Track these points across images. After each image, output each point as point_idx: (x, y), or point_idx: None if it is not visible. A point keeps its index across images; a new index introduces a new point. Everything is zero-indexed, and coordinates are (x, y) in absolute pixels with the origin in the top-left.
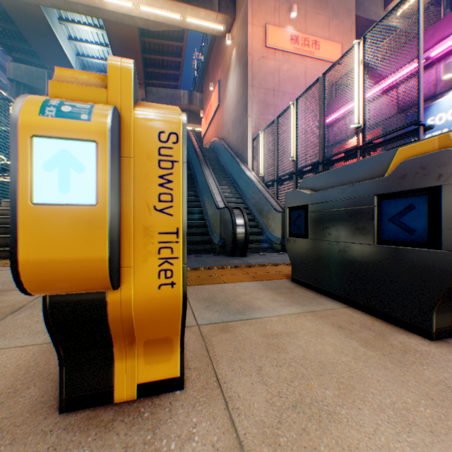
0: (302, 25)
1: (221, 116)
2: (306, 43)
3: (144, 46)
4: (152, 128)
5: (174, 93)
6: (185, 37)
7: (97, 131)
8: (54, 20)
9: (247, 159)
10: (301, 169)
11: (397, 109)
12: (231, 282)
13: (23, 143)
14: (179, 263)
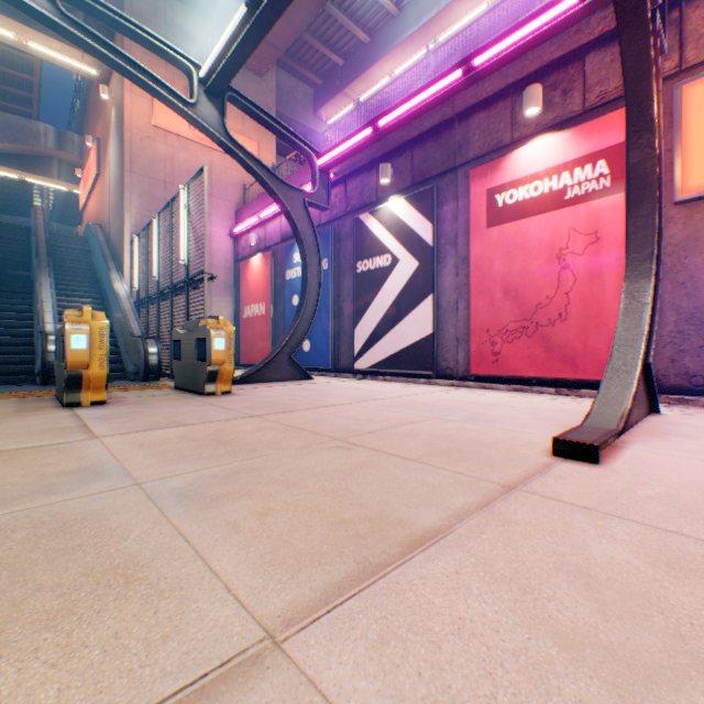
0: None
1: (103, 192)
2: None
3: None
4: None
5: (25, 124)
6: None
7: None
8: None
9: (125, 265)
10: (162, 291)
11: (282, 238)
12: None
13: None
14: None
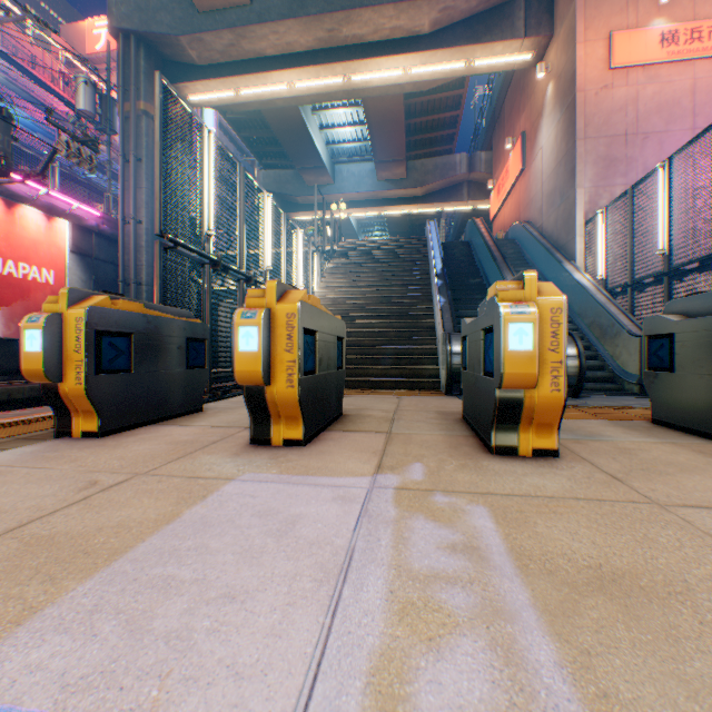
0: (685, 8)
1: (525, 188)
2: (695, 36)
3: (407, 110)
4: (546, 307)
5: (445, 161)
6: (466, 80)
7: (532, 318)
8: (307, 115)
9: (574, 253)
10: (678, 267)
11: None
12: (568, 418)
13: (504, 326)
14: (561, 379)
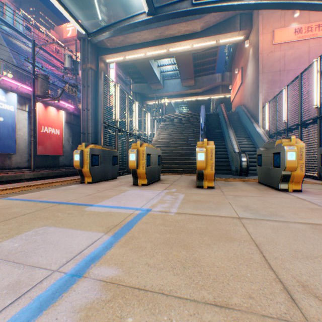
0: (305, 18)
1: (242, 90)
2: (309, 29)
3: (194, 57)
4: (209, 148)
5: (211, 77)
6: None
7: (204, 152)
8: (152, 62)
9: (258, 119)
10: (289, 127)
11: None
12: (232, 181)
13: (197, 154)
14: (213, 167)
